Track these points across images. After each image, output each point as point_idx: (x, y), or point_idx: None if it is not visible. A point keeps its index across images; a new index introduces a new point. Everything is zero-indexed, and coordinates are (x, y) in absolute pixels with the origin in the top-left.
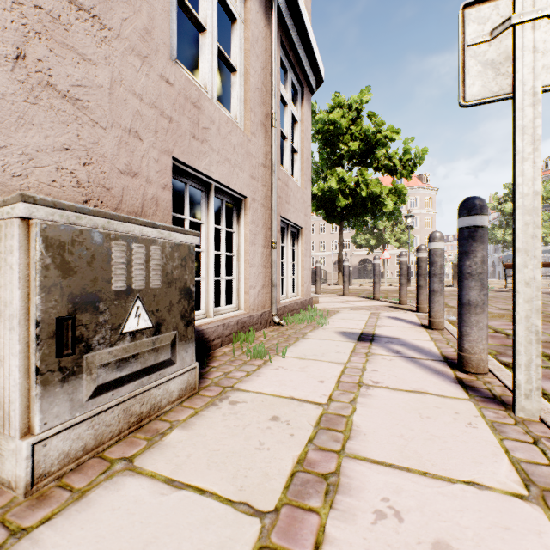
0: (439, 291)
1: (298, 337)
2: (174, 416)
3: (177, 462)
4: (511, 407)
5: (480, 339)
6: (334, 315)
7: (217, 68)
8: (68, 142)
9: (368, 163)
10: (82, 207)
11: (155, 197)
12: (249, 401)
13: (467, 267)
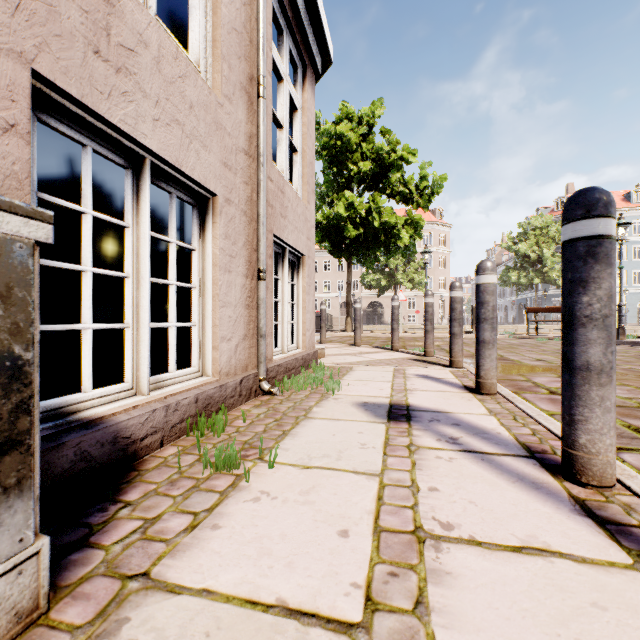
0: (491, 342)
1: (298, 416)
2: None
3: None
4: None
5: (607, 427)
6: (348, 375)
7: None
8: None
9: (381, 188)
10: None
11: None
12: None
13: (583, 306)
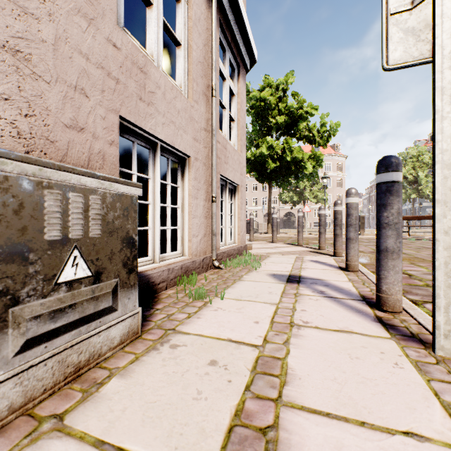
0: (354, 239)
1: (235, 279)
2: (115, 362)
3: (110, 419)
4: (430, 345)
5: (396, 281)
6: (266, 259)
7: (167, 50)
8: (7, 92)
9: (292, 134)
10: (8, 152)
11: (102, 152)
12: (189, 344)
13: (384, 218)
